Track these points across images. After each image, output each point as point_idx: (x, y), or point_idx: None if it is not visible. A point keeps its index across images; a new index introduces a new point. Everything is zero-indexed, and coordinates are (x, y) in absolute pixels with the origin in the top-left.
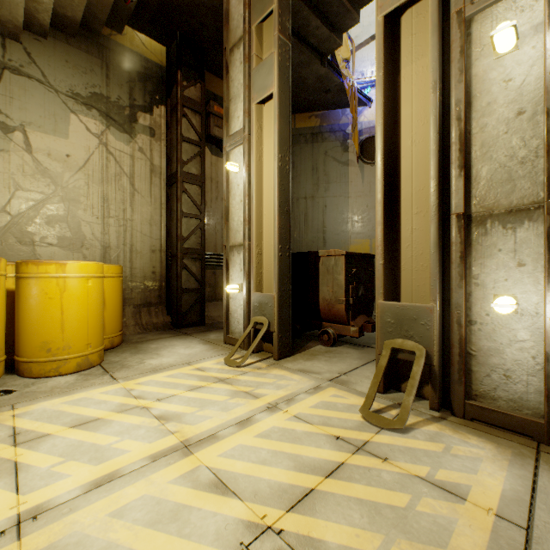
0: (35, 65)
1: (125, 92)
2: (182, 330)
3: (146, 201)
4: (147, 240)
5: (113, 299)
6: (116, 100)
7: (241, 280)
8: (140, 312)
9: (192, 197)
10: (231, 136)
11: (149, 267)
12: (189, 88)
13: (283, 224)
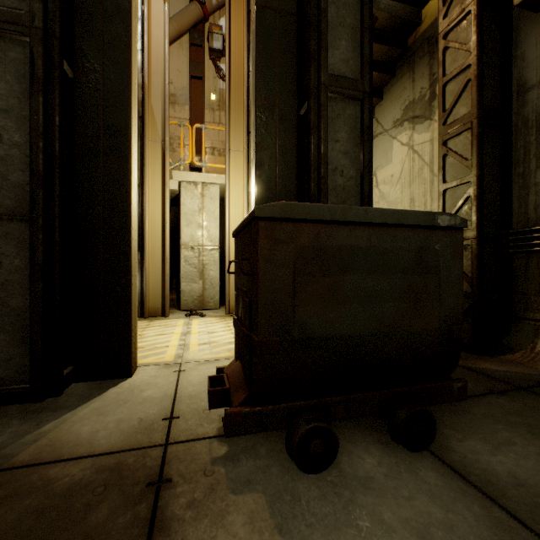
0: (379, 125)
1: (426, 77)
2: None
3: None
4: None
5: None
6: (419, 96)
7: None
8: None
9: (456, 154)
10: None
11: None
12: None
13: None
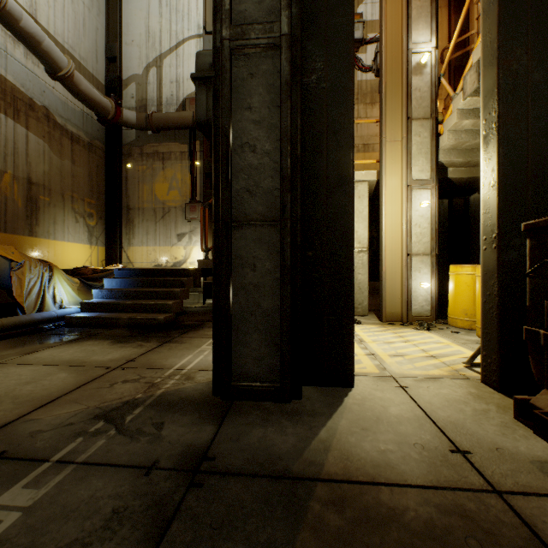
0: None
1: None
2: None
3: None
4: None
5: None
6: None
7: None
8: None
9: None
10: None
11: None
12: None
13: (487, 207)
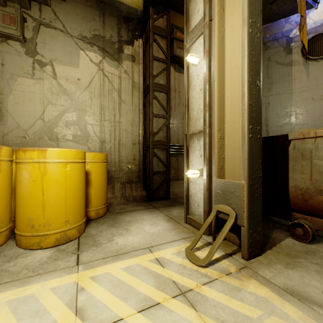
0: (59, 20)
1: (115, 32)
2: (152, 203)
3: (129, 108)
4: (129, 136)
5: (98, 179)
6: (109, 38)
7: (200, 165)
8: (125, 187)
9: (160, 101)
10: (191, 31)
11: (131, 155)
12: (158, 20)
13: (253, 101)
